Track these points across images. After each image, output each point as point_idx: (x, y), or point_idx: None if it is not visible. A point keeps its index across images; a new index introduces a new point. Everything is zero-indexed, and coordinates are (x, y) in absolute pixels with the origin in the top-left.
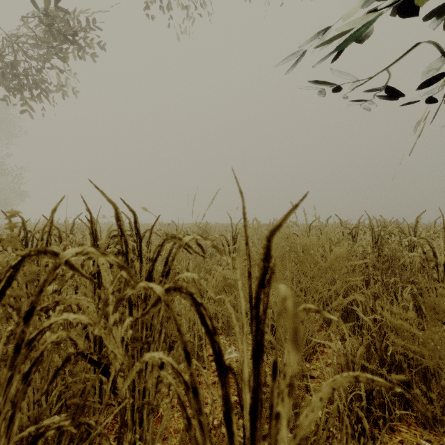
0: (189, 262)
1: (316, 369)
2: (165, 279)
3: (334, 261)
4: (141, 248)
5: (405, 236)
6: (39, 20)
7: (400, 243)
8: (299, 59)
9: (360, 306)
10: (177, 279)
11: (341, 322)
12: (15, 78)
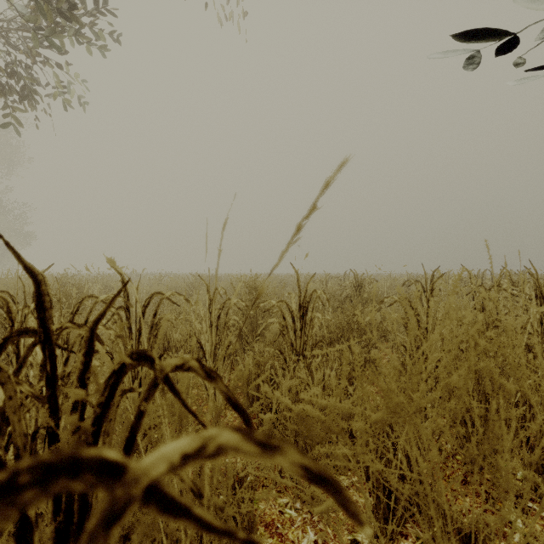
0: (228, 345)
1: None
2: None
3: None
4: (56, 387)
5: None
6: None
7: None
8: None
9: None
10: None
11: None
12: None
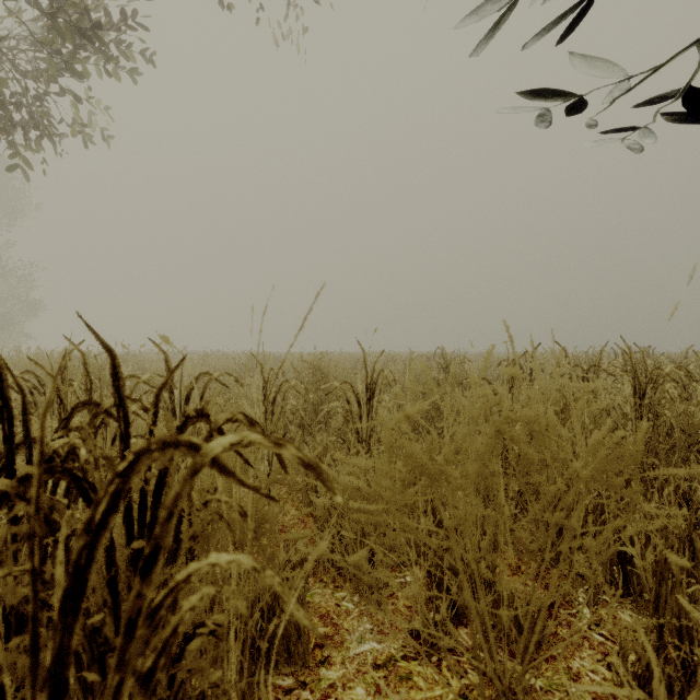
0: (285, 433)
1: (549, 691)
2: (140, 581)
3: (608, 466)
4: (129, 443)
5: (697, 384)
6: (38, 8)
7: (684, 398)
8: (509, 12)
9: (636, 541)
10: (183, 578)
11: (606, 590)
12: (1, 109)
